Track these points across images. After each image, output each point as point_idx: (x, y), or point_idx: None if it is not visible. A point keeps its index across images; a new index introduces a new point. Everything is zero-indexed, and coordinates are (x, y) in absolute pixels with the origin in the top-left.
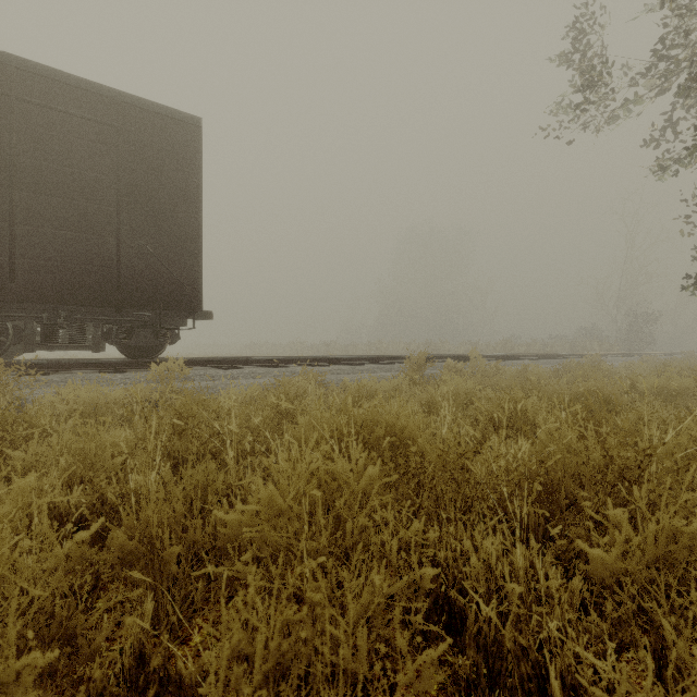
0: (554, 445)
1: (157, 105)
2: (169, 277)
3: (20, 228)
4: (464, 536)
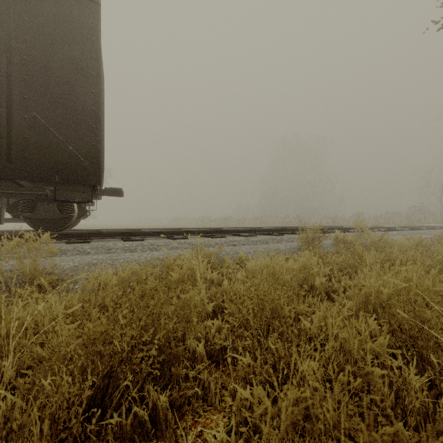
0: None
1: None
2: (65, 150)
3: None
4: None
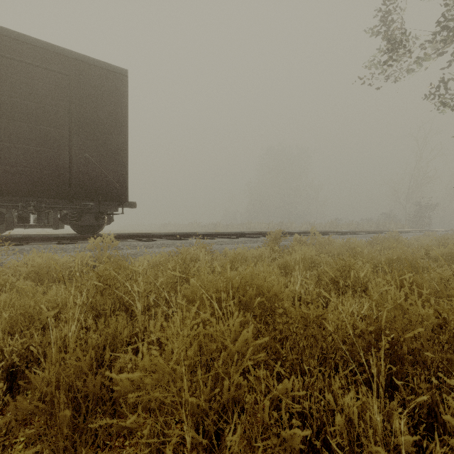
0: (388, 304)
1: (97, 60)
2: (105, 178)
3: (1, 144)
4: (325, 390)
